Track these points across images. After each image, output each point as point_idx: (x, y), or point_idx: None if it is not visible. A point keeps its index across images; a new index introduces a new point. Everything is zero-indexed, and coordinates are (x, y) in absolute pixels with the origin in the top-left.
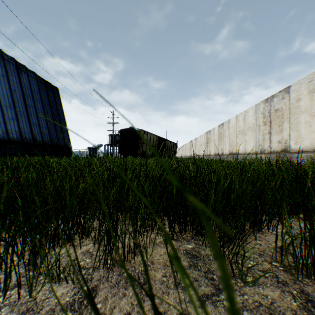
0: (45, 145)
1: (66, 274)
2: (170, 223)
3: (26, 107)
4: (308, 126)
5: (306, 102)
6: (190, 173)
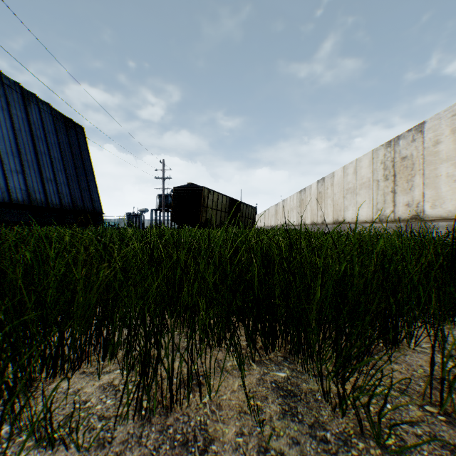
0: (63, 210)
1: (68, 431)
2: (249, 335)
3: (37, 154)
4: (452, 181)
5: (449, 146)
6: (282, 253)
